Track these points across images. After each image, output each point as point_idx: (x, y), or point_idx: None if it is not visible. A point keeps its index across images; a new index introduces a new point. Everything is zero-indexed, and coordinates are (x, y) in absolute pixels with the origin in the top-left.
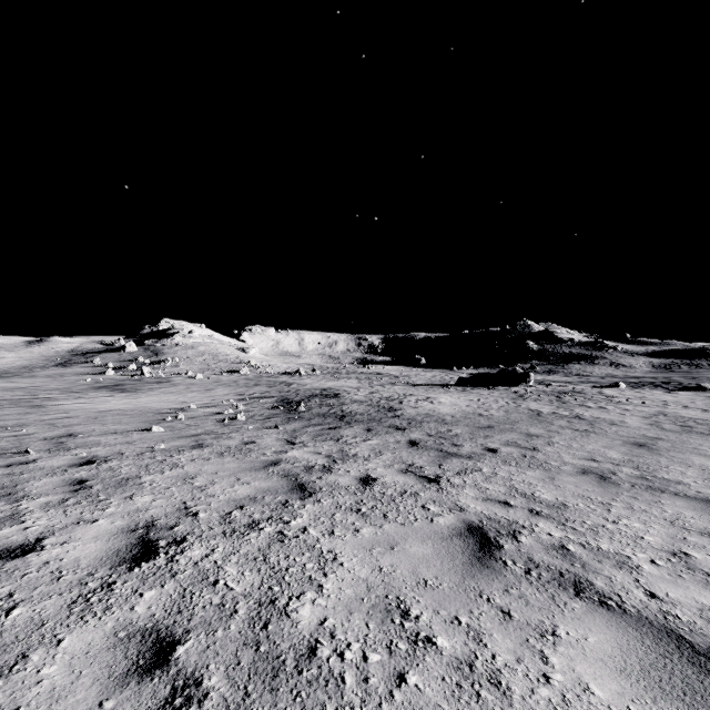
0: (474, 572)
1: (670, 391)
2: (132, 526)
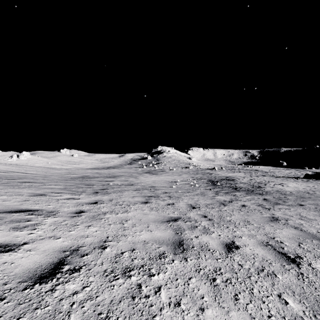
0: (268, 221)
1: None
2: (187, 204)
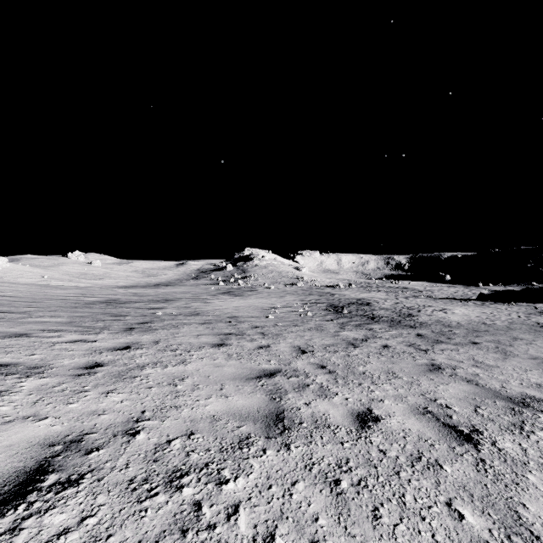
0: (426, 372)
1: None
2: (293, 346)
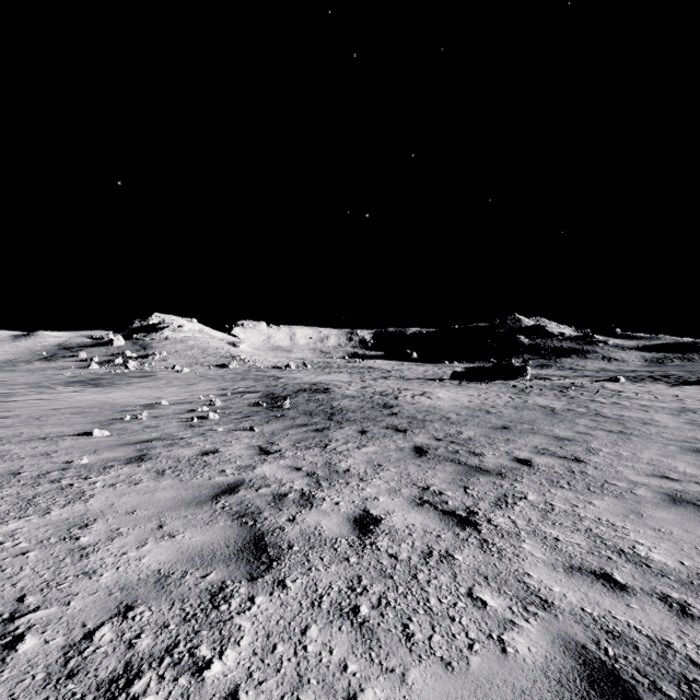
0: None
1: (673, 385)
2: None
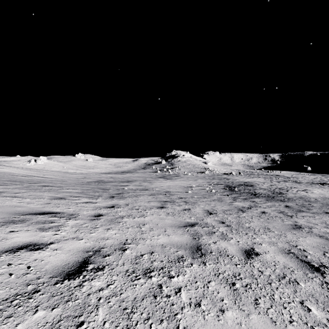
0: (290, 229)
1: None
2: (204, 210)
